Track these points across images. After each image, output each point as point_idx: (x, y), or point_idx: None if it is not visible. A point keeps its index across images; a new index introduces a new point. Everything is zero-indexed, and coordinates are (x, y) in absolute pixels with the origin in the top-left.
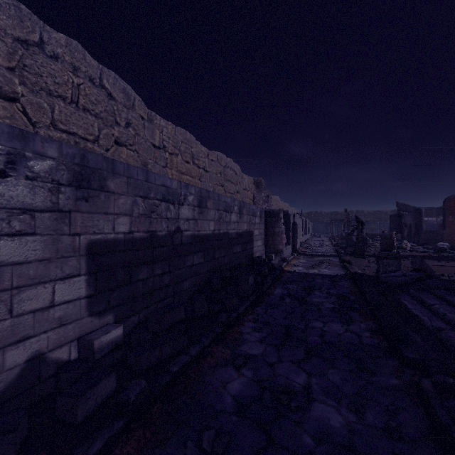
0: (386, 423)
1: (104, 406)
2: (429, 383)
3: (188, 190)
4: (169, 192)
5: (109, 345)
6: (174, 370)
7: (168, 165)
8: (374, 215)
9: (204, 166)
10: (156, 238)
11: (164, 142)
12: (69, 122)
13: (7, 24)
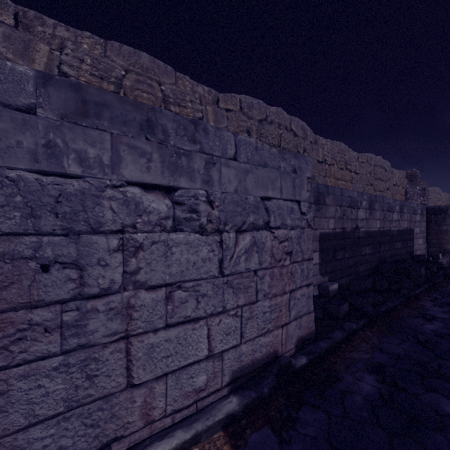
0: None
1: (347, 316)
2: None
3: (362, 197)
4: (352, 200)
5: (334, 292)
6: (382, 309)
7: (327, 174)
8: None
9: (355, 170)
10: (345, 233)
11: (325, 157)
12: None
13: (255, 115)
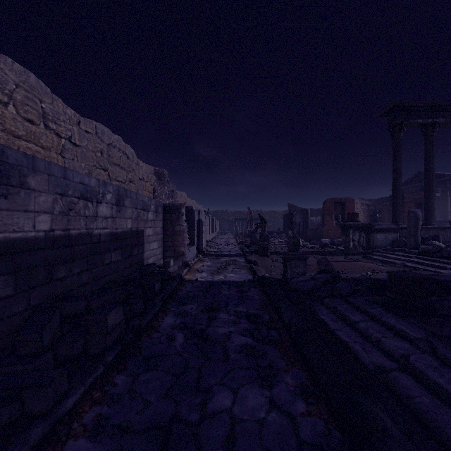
0: None
1: None
2: None
3: None
4: None
5: None
6: None
7: None
8: (270, 214)
9: (69, 136)
10: None
11: None
12: None
13: None
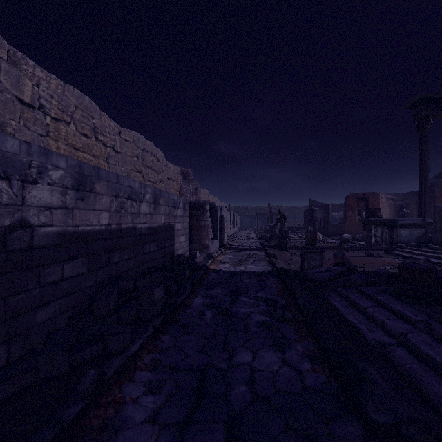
0: None
1: None
2: None
3: (49, 160)
4: None
5: None
6: None
7: (50, 134)
8: (290, 210)
9: (113, 145)
10: None
11: (42, 100)
12: None
13: None
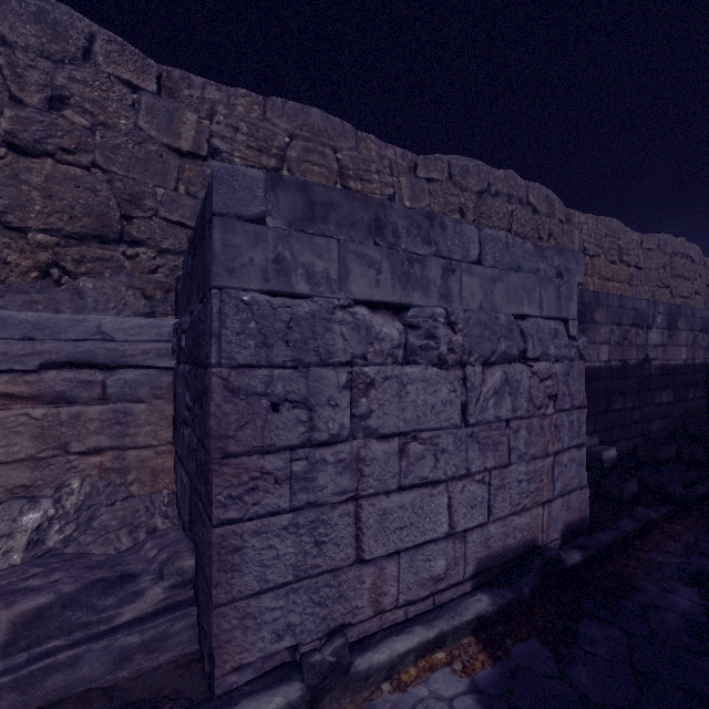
0: None
1: (635, 499)
2: None
3: (655, 309)
4: (638, 315)
5: (610, 461)
6: (698, 492)
7: (587, 272)
8: None
9: (636, 262)
10: (627, 368)
11: (584, 244)
12: None
13: (472, 184)
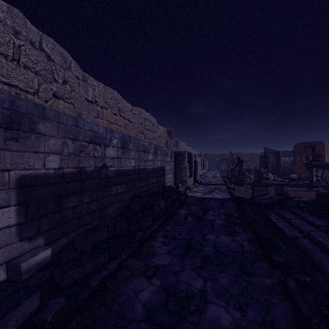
0: (263, 318)
1: (25, 324)
2: (293, 282)
3: (112, 134)
4: (96, 136)
5: (37, 266)
6: (94, 284)
7: (99, 116)
8: (249, 155)
9: (128, 118)
10: (85, 173)
11: (96, 98)
12: (10, 76)
13: None
